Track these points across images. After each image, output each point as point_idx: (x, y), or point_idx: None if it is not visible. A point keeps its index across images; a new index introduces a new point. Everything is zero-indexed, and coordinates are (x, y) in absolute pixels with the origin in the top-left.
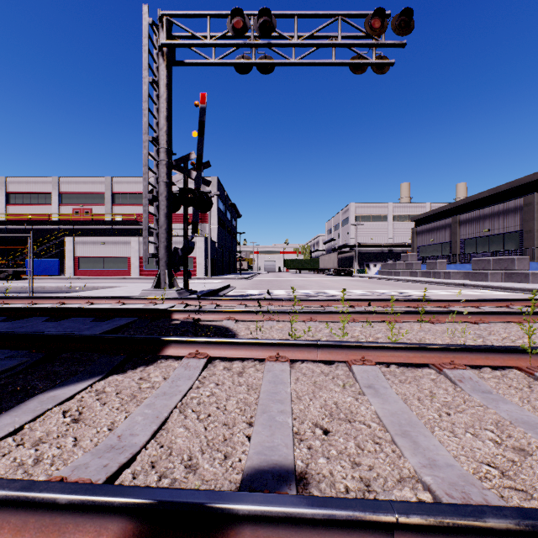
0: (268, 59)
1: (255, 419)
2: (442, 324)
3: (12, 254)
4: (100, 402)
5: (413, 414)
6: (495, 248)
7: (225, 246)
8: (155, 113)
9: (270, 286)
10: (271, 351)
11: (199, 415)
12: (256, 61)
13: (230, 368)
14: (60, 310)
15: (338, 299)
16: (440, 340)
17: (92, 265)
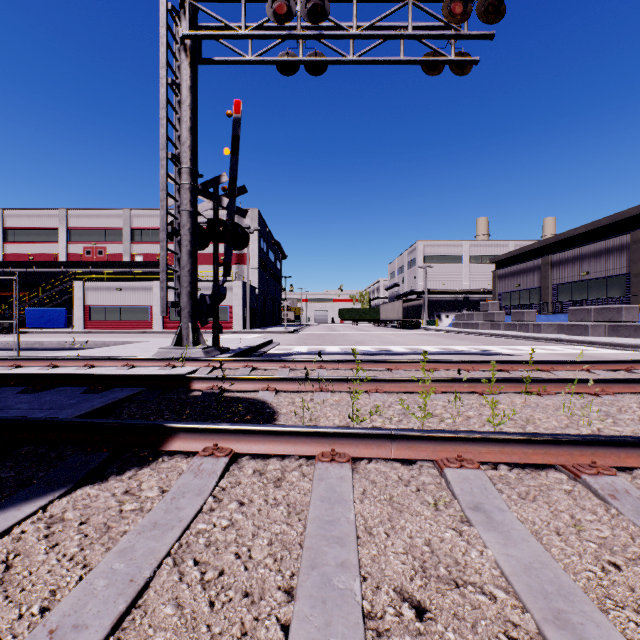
0: (319, 56)
1: (299, 582)
2: (552, 397)
3: (10, 302)
4: (48, 542)
5: (560, 570)
6: (596, 295)
7: (267, 293)
8: (177, 125)
9: (321, 341)
10: (323, 445)
11: (205, 572)
12: (304, 59)
13: (264, 471)
14: (43, 377)
15: (409, 361)
16: (555, 420)
17: (105, 315)
